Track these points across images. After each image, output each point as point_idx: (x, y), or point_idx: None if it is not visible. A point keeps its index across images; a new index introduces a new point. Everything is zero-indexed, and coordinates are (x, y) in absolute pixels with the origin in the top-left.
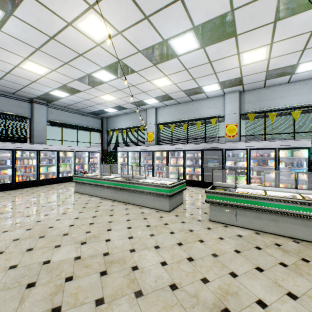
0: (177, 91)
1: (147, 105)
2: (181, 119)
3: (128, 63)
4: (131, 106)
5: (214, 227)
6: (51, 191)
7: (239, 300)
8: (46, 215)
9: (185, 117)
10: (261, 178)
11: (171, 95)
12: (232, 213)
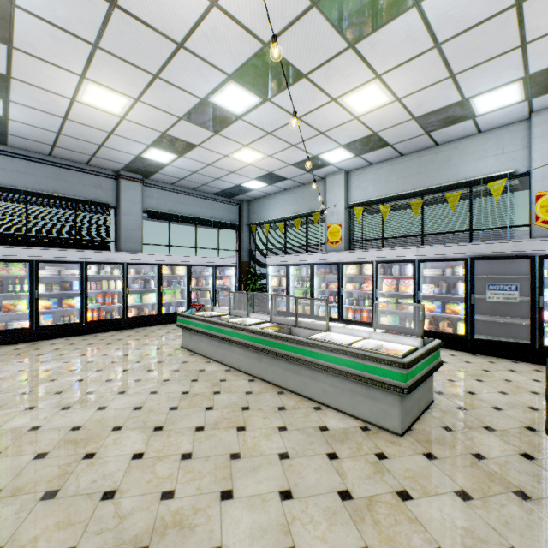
0: (400, 121)
1: (327, 166)
2: (405, 190)
3: (286, 50)
4: (293, 172)
5: None
6: (140, 342)
7: None
8: (100, 408)
9: (417, 186)
10: None
11: (384, 134)
12: None
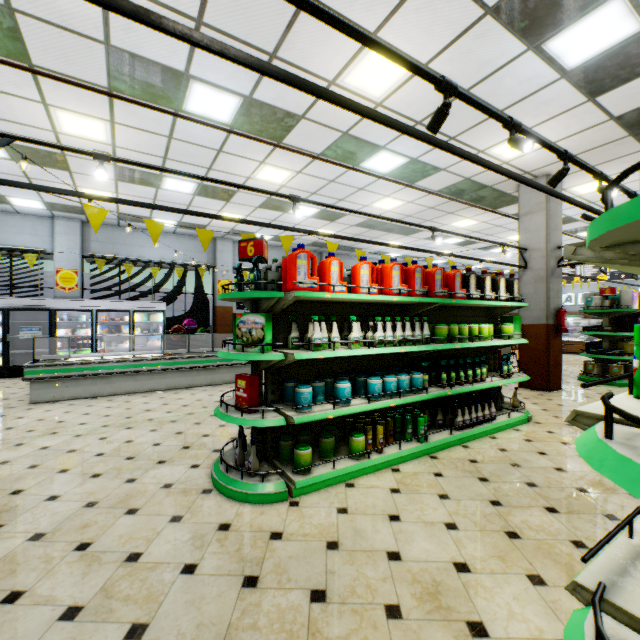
0: None
1: None
2: None
3: None
4: None
5: (39, 407)
6: None
7: (66, 427)
8: None
9: None
10: (114, 350)
11: None
12: (65, 387)
